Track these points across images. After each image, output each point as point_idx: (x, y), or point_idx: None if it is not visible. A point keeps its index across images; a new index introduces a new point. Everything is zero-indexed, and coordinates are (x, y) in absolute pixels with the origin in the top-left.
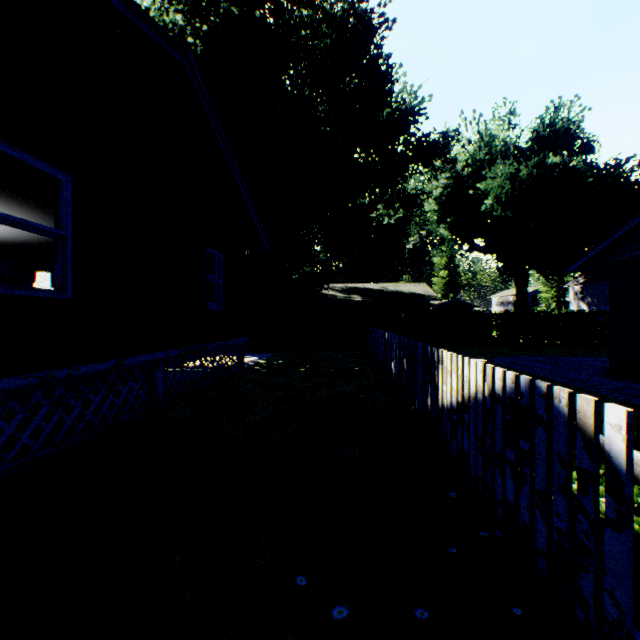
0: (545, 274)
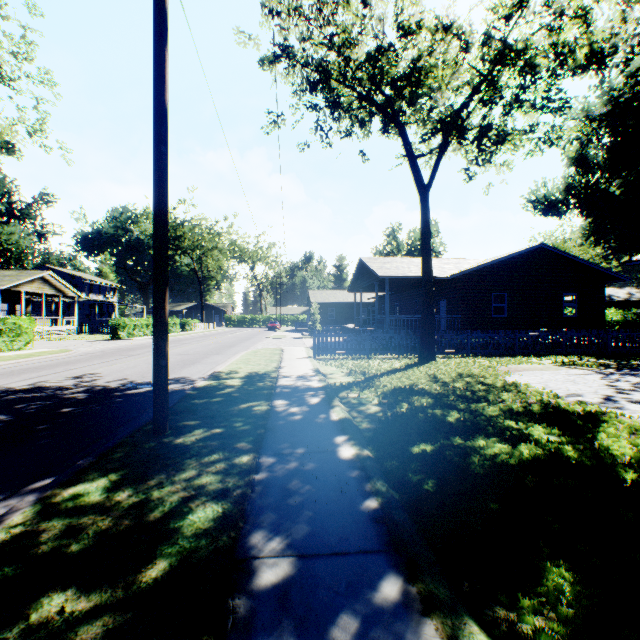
0: None
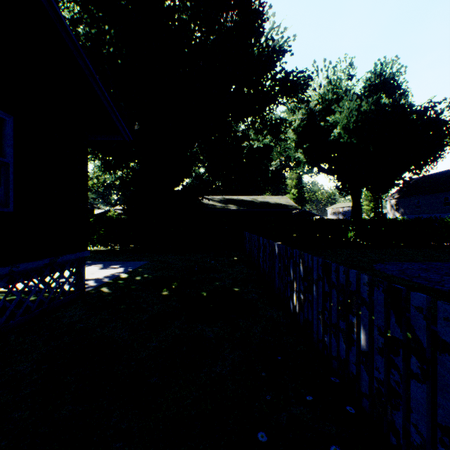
0: (372, 191)
